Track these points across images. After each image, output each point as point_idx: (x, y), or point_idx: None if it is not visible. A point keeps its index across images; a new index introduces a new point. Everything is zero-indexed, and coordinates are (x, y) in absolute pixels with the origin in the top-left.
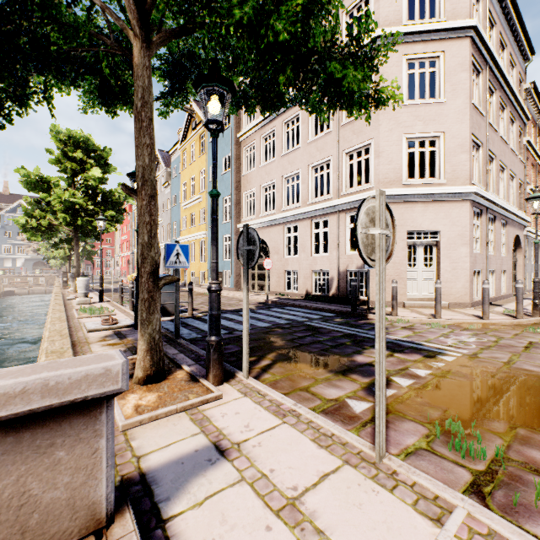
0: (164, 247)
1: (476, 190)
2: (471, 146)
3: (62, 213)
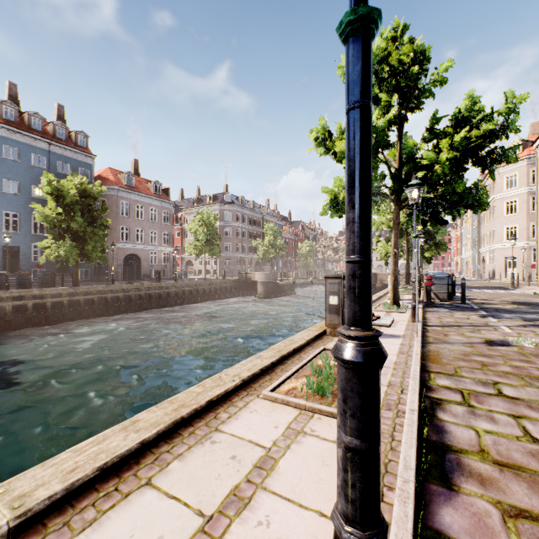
0: (465, 257)
1: (525, 243)
2: (528, 227)
3: None
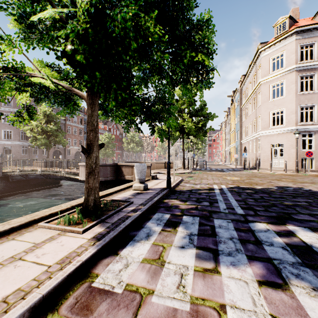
0: (228, 149)
1: (295, 128)
2: (297, 110)
3: (189, 144)
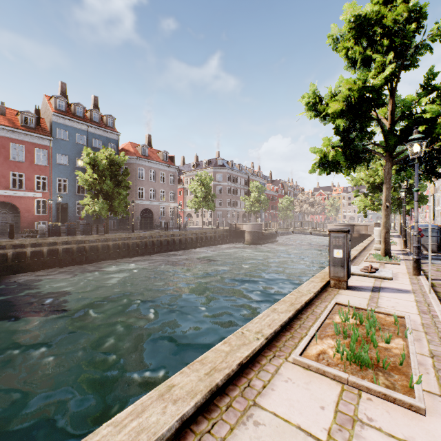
0: (440, 209)
1: None
2: None
3: None
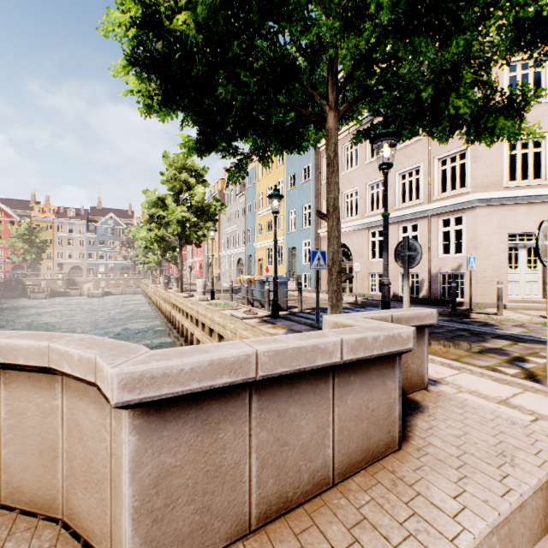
0: (237, 252)
1: None
2: None
3: (174, 225)
